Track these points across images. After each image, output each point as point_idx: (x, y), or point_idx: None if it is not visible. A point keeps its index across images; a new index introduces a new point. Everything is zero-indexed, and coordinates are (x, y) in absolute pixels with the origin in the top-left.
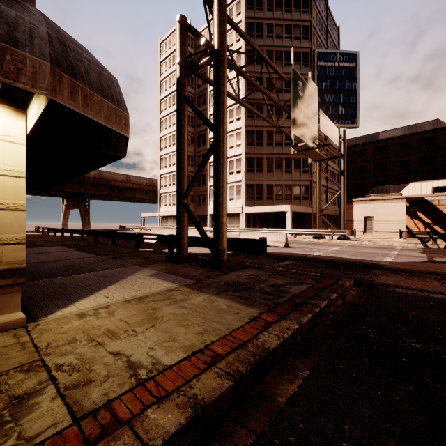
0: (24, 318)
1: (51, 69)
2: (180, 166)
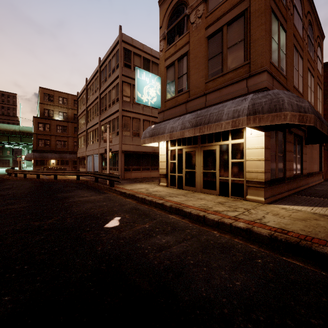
0: (264, 201)
1: (246, 118)
2: None
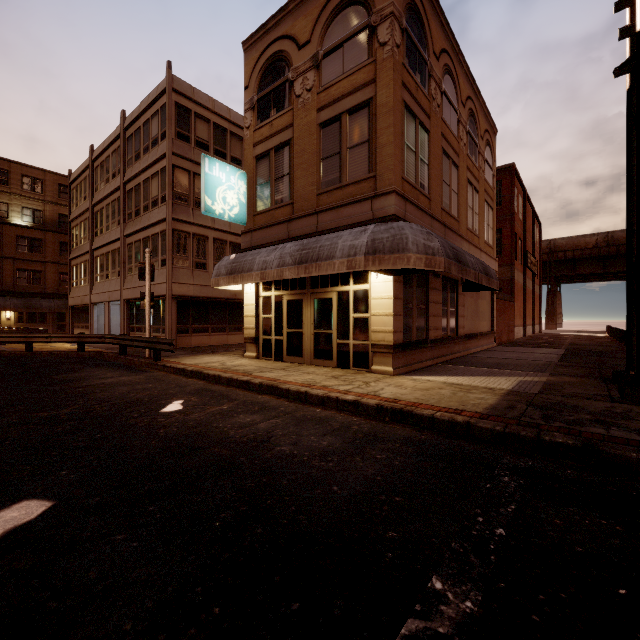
0: (392, 371)
1: (364, 258)
2: (628, 231)
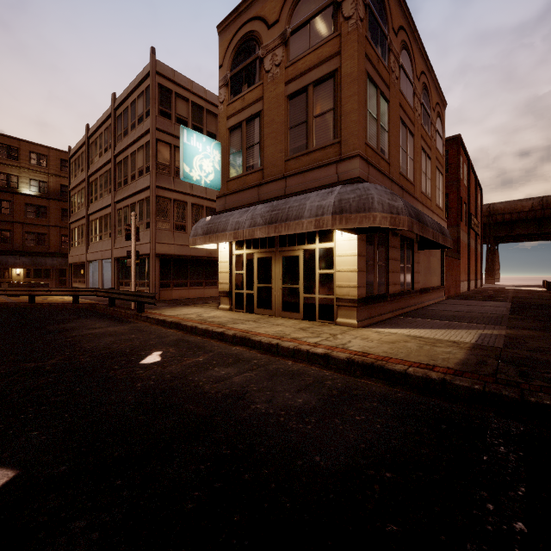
0: (357, 324)
1: (331, 217)
2: None
